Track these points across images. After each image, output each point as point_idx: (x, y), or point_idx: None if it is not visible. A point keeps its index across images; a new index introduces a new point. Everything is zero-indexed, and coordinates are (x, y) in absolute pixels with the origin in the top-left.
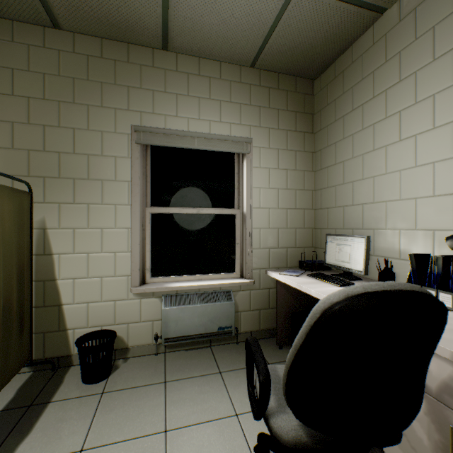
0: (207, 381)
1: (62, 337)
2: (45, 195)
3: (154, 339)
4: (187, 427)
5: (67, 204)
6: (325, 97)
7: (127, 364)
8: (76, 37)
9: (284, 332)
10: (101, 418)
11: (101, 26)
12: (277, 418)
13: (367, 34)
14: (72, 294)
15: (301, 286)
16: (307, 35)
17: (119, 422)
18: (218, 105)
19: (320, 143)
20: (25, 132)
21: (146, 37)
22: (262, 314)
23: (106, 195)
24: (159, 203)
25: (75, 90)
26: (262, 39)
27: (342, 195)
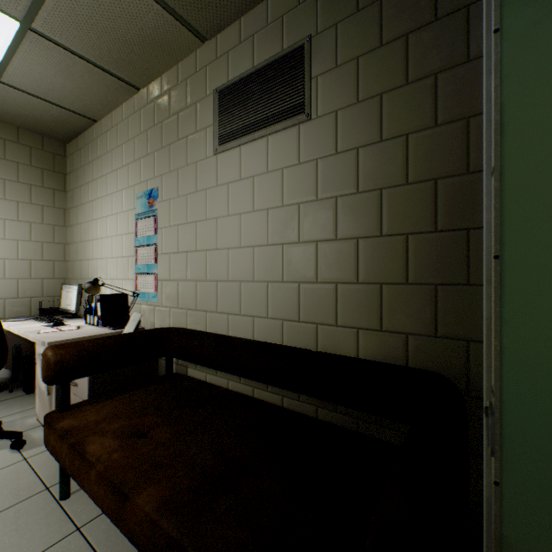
0: None
1: None
2: None
3: None
4: None
5: None
6: (74, 163)
7: None
8: None
9: None
10: None
11: None
12: None
13: (92, 130)
14: None
15: (9, 326)
16: (33, 112)
17: None
18: None
19: (71, 202)
20: None
21: None
22: None
23: None
24: None
25: None
26: None
27: (82, 251)
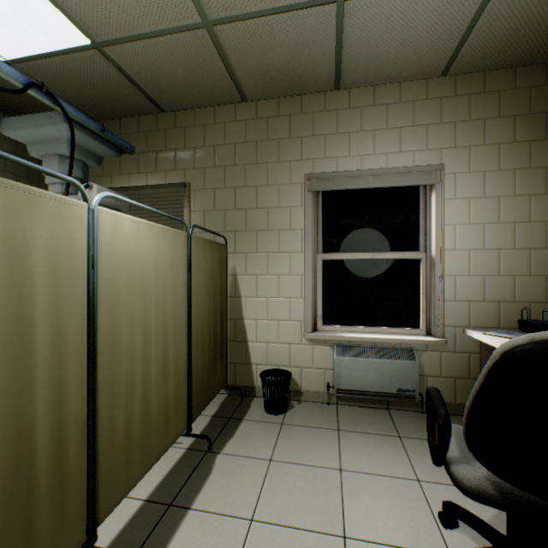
0: (384, 441)
1: (248, 369)
2: (236, 246)
3: (326, 387)
4: (362, 474)
5: (251, 254)
6: None
7: (301, 406)
8: (258, 104)
9: None
10: (283, 442)
11: (279, 89)
12: (459, 466)
13: None
14: (255, 333)
15: None
16: (528, 14)
17: (298, 450)
18: (397, 133)
19: None
20: (222, 195)
21: (318, 84)
22: (459, 384)
23: (282, 243)
24: (330, 249)
25: (257, 152)
26: (456, 43)
27: None
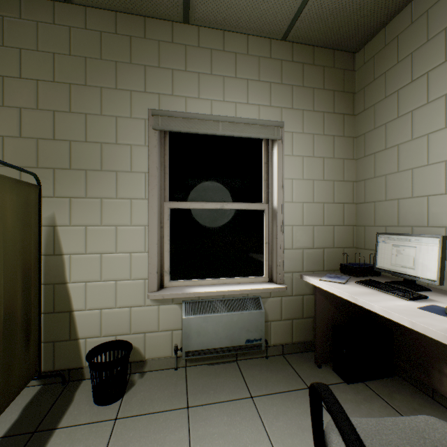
0: (237, 409)
1: (73, 347)
2: (55, 188)
3: (174, 351)
4: None
5: (78, 199)
6: (371, 71)
7: (144, 381)
8: (88, 11)
9: (323, 348)
10: None
11: None
12: None
13: None
14: (84, 299)
15: (357, 298)
16: None
17: None
18: (245, 84)
19: (363, 126)
20: (33, 118)
21: (164, 6)
22: (295, 324)
23: (121, 188)
24: (179, 197)
25: (87, 71)
26: (299, 1)
27: (396, 185)
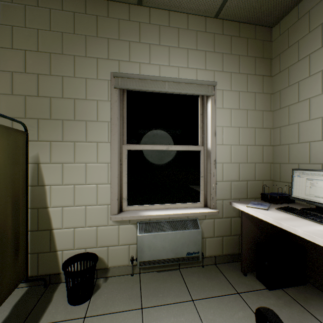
0: (182, 311)
1: (53, 257)
2: (39, 134)
3: (130, 261)
4: None
5: (57, 142)
6: (286, 40)
7: (107, 284)
8: None
9: (248, 260)
10: None
11: None
12: None
13: None
14: (61, 220)
15: (281, 223)
16: None
17: None
18: (185, 52)
19: (279, 84)
20: (22, 80)
21: None
22: (225, 240)
23: (89, 133)
24: (134, 141)
25: (63, 43)
26: None
27: (308, 130)
